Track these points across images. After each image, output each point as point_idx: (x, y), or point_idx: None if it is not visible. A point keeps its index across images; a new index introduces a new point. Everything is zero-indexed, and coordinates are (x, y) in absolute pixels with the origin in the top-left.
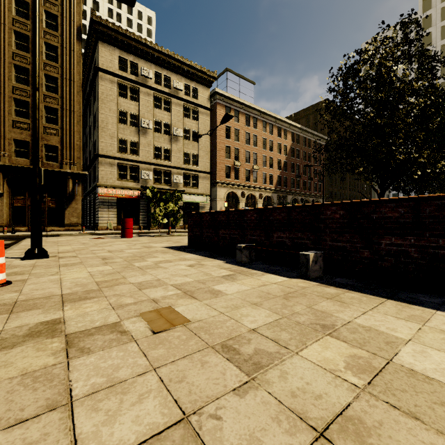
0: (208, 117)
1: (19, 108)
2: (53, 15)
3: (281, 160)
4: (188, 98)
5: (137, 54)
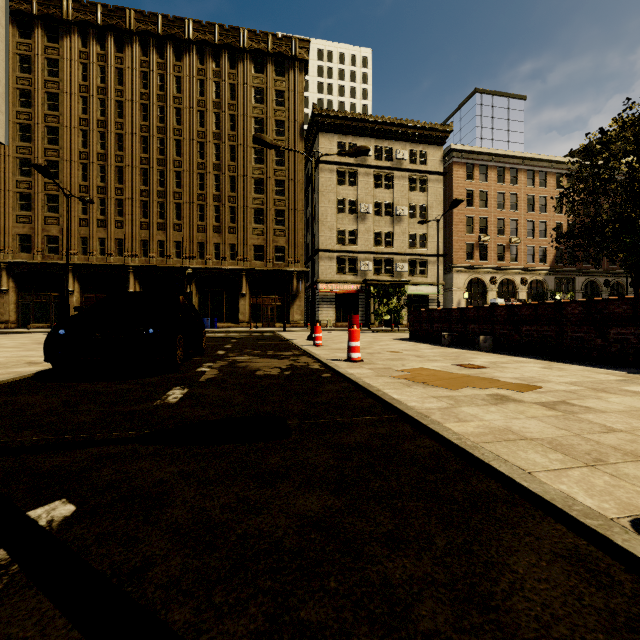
0: (440, 184)
1: (256, 216)
2: (281, 122)
3: (563, 223)
4: (413, 166)
5: (355, 133)
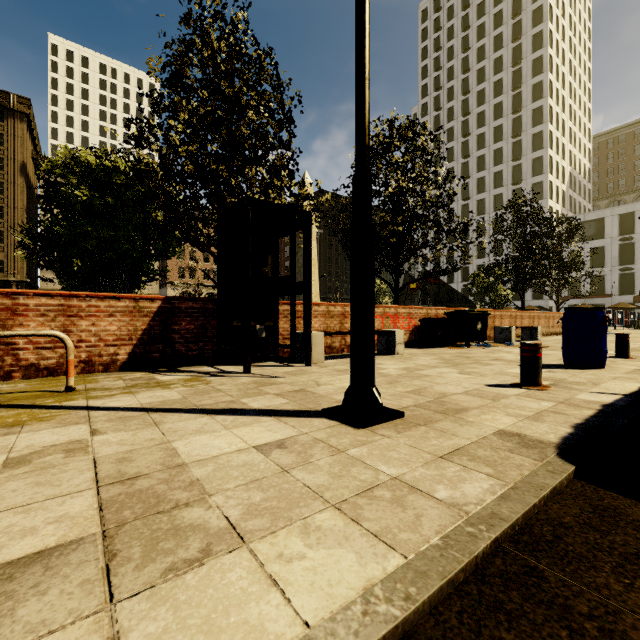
0: None
1: None
2: (0, 158)
3: None
4: None
5: None
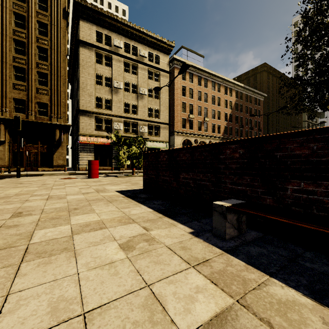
0: (167, 79)
1: (17, 73)
2: None
3: (227, 113)
4: (151, 63)
5: (110, 29)
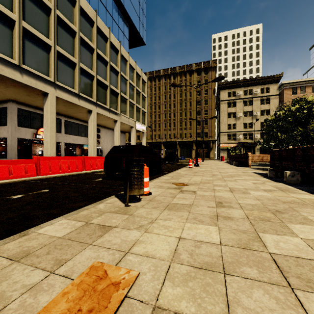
0: (277, 99)
1: (198, 123)
2: (206, 90)
3: None
4: (262, 94)
5: (235, 87)
